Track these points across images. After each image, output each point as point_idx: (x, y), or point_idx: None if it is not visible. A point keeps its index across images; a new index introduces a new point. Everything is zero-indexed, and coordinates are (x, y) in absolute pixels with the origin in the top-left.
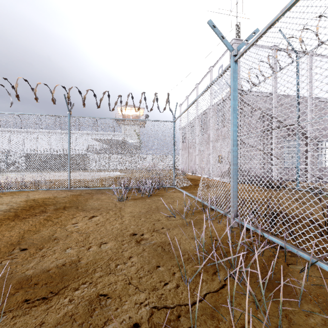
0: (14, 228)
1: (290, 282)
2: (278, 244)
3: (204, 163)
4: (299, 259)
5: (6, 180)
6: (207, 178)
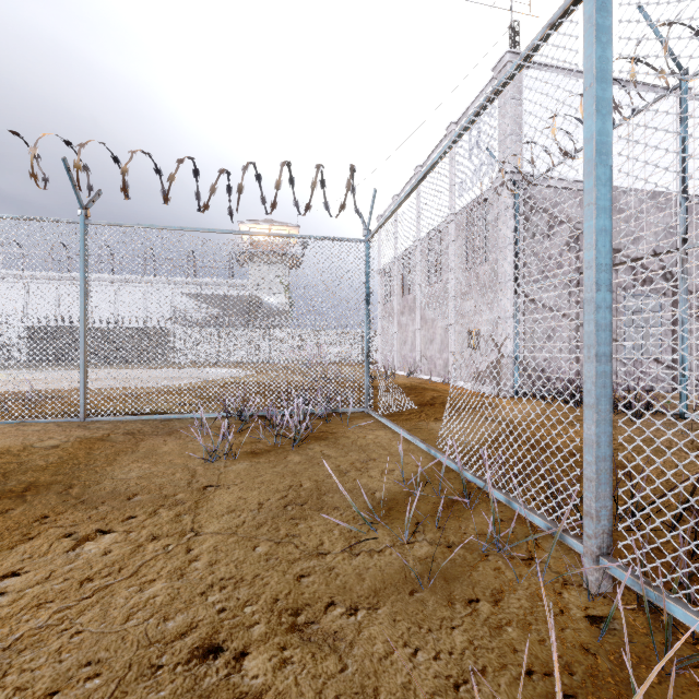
0: None
1: None
2: None
3: (434, 348)
4: None
5: None
6: (443, 383)
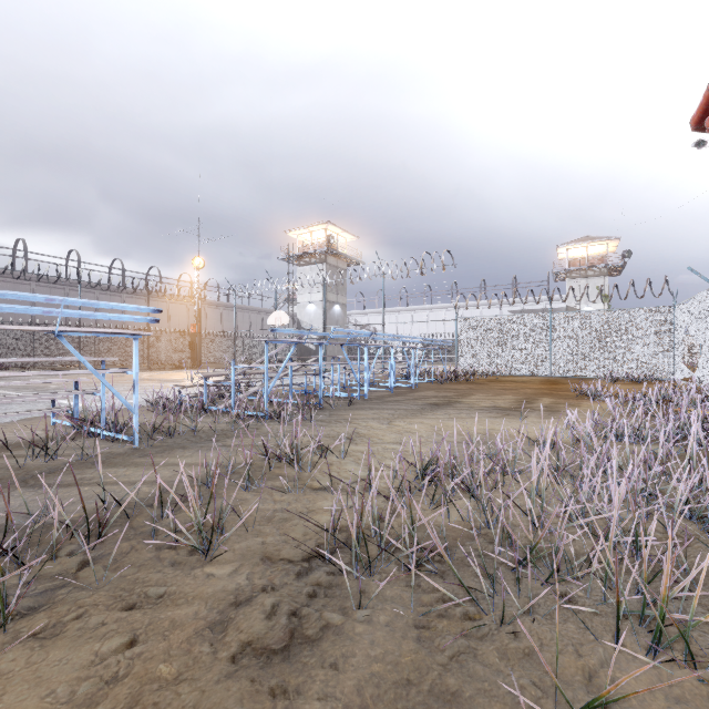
0: (555, 386)
1: None
2: None
3: None
4: None
5: (500, 367)
6: None
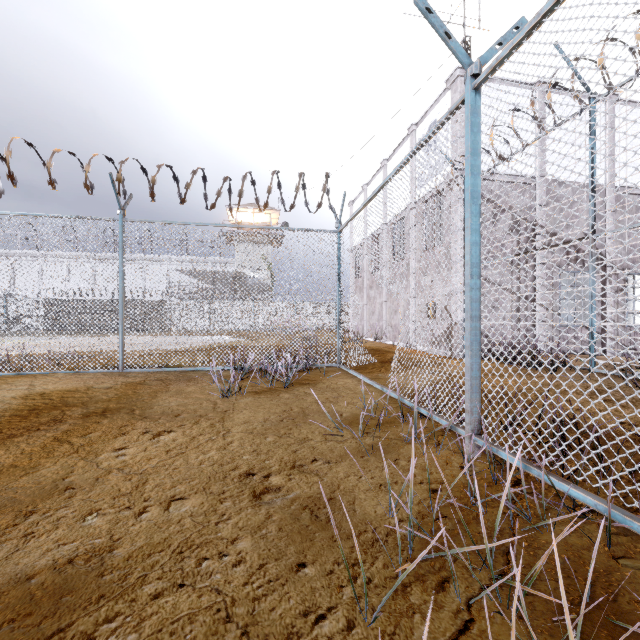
0: None
1: (635, 612)
2: (586, 504)
3: (398, 317)
4: (638, 543)
5: None
6: (404, 347)
